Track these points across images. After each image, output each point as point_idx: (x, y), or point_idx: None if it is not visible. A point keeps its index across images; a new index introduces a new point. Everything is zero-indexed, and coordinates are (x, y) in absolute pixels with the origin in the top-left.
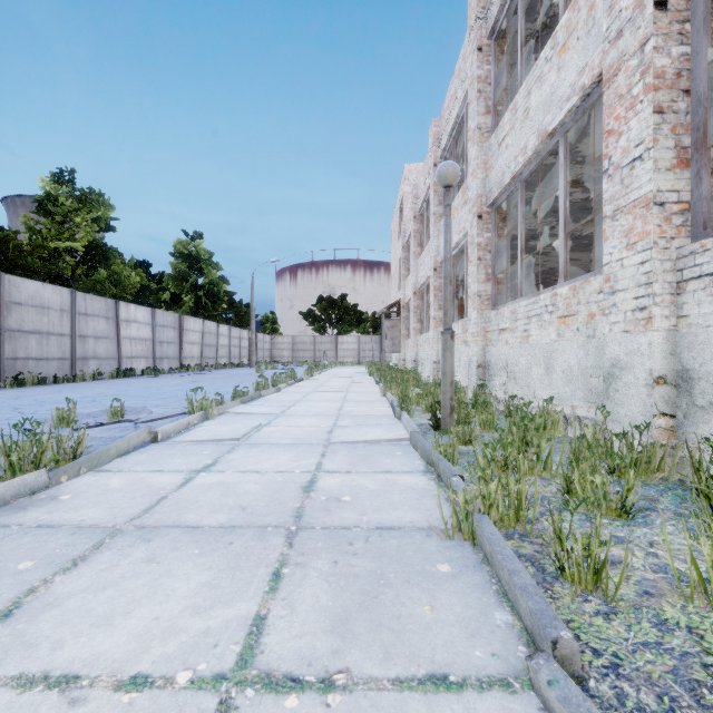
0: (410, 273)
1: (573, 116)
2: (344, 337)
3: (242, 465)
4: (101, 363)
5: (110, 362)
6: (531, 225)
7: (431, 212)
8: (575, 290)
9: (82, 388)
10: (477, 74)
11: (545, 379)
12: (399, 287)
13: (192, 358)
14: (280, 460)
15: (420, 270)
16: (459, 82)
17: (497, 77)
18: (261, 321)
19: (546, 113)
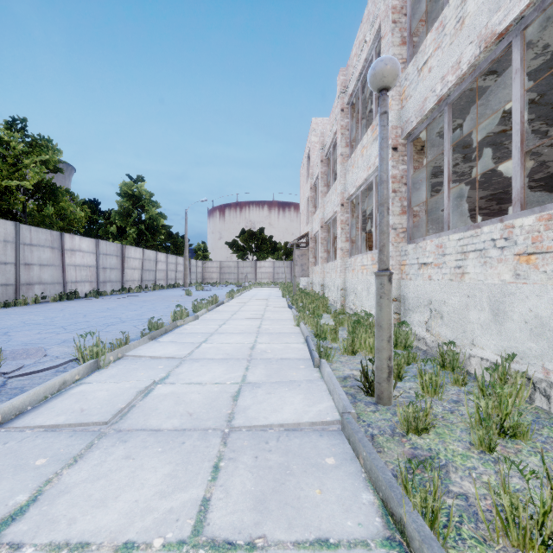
0: (317, 210)
1: (538, 4)
2: (262, 262)
3: (70, 512)
4: (46, 288)
5: (55, 286)
6: (437, 162)
7: (339, 153)
8: (550, 220)
9: (15, 314)
10: (392, 4)
11: (491, 326)
12: (307, 222)
13: (133, 281)
14: (142, 491)
15: (327, 206)
16: (368, 26)
17: (412, 8)
18: (194, 249)
19: (493, 11)
